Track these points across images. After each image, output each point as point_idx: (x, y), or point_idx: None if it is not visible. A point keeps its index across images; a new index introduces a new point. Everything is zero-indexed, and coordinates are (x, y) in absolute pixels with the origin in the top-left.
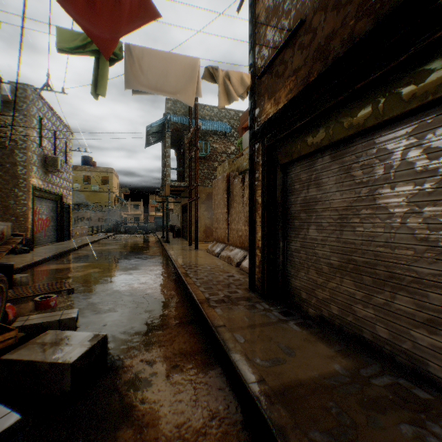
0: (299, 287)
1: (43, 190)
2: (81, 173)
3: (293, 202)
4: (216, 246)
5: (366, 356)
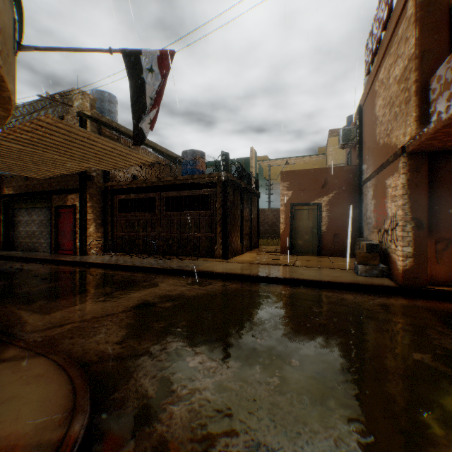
0: (19, 244)
1: None
2: None
3: (17, 220)
4: None
5: (30, 252)
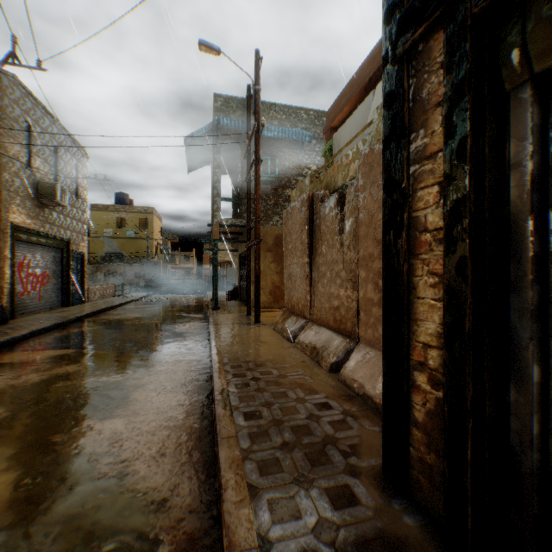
0: None
1: (34, 233)
2: (114, 214)
3: None
4: (289, 322)
5: None
